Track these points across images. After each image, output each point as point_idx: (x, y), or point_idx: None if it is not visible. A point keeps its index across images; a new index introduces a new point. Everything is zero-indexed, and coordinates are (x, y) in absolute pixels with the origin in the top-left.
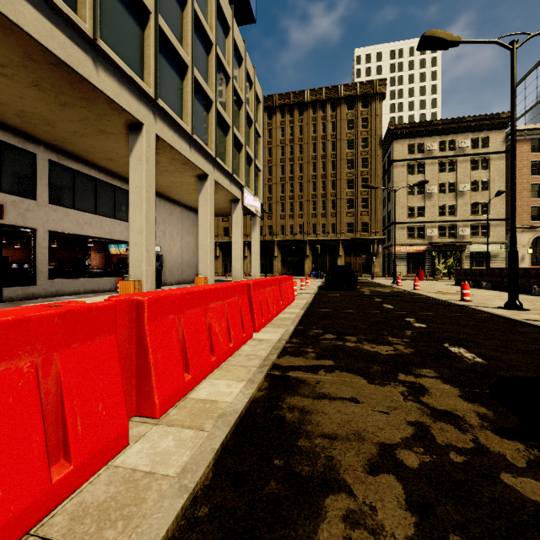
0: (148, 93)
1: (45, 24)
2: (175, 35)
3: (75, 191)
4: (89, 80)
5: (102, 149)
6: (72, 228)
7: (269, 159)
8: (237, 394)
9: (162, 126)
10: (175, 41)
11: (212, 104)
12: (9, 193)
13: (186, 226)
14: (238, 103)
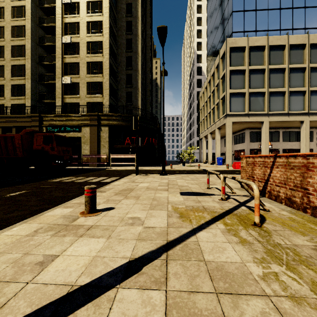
0: (305, 112)
1: (278, 117)
2: None
3: (290, 136)
4: (286, 121)
5: (296, 125)
6: (289, 147)
7: None
8: None
9: (312, 117)
10: None
11: None
12: (273, 142)
13: None
14: None
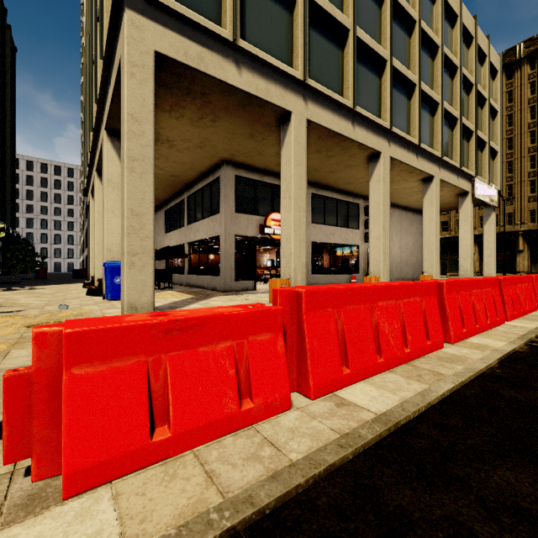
0: (385, 127)
1: (330, 115)
2: (404, 63)
3: (324, 211)
4: (349, 138)
5: (344, 178)
6: (323, 238)
7: (508, 130)
8: (503, 345)
9: (394, 148)
10: (405, 70)
11: (437, 106)
12: None
13: (404, 226)
14: (466, 88)
